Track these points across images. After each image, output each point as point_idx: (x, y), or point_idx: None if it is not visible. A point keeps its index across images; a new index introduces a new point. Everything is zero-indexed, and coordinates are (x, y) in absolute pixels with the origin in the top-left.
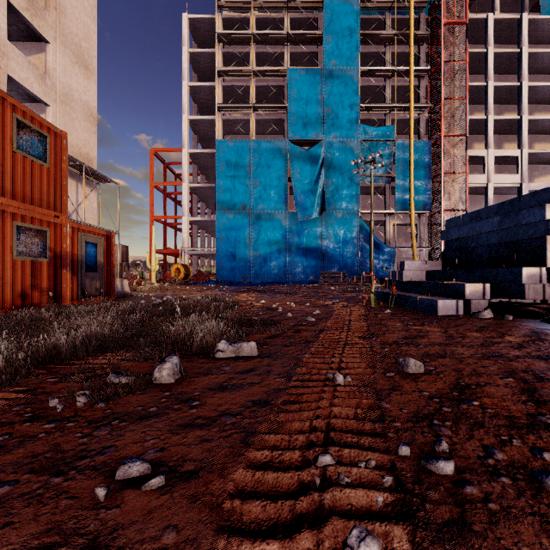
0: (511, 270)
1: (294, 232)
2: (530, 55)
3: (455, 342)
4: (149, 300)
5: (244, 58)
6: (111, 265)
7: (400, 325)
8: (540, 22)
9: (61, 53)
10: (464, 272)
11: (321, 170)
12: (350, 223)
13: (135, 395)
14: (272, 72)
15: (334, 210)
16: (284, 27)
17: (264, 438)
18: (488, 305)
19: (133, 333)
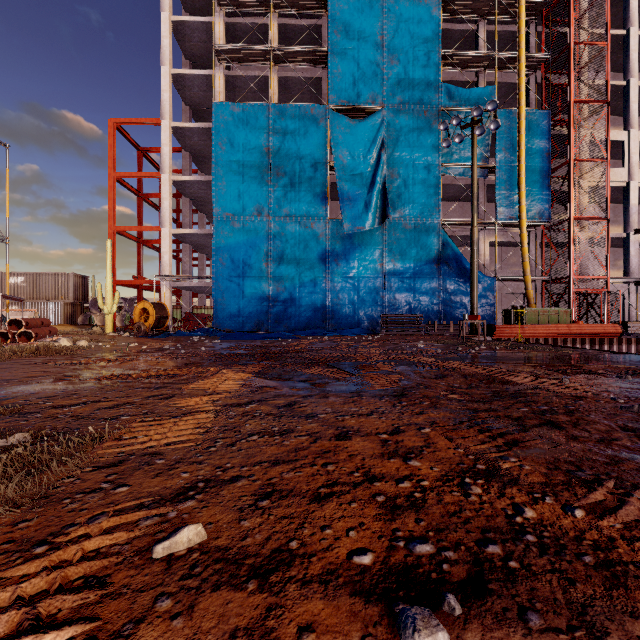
0: None
1: (338, 252)
2: None
3: None
4: None
5: None
6: None
7: None
8: None
9: None
10: None
11: (382, 153)
12: (426, 237)
13: None
14: None
15: (402, 217)
16: None
17: None
18: None
19: None
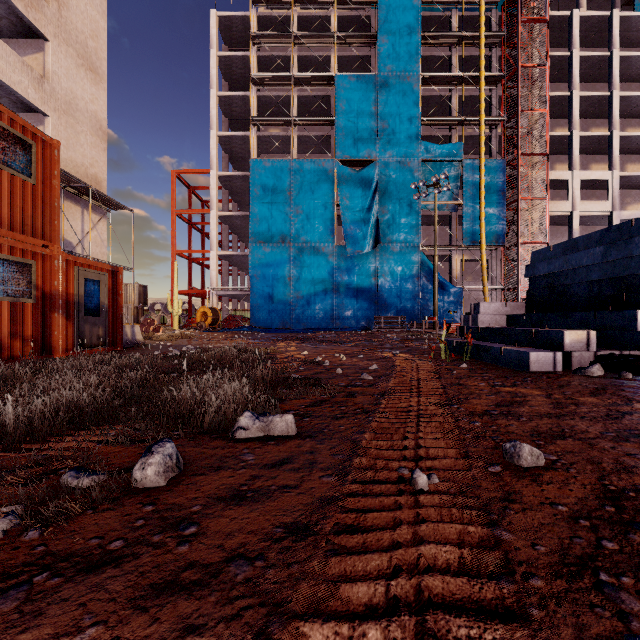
0: (622, 313)
1: (342, 269)
2: (623, 59)
3: (569, 412)
4: (164, 351)
5: (283, 63)
6: (118, 308)
7: (485, 385)
8: (634, 21)
9: (63, 53)
10: (557, 317)
11: (375, 195)
12: (409, 258)
13: (96, 513)
14: (317, 79)
15: (390, 242)
16: (331, 26)
17: (301, 631)
18: (596, 359)
19: (128, 399)
